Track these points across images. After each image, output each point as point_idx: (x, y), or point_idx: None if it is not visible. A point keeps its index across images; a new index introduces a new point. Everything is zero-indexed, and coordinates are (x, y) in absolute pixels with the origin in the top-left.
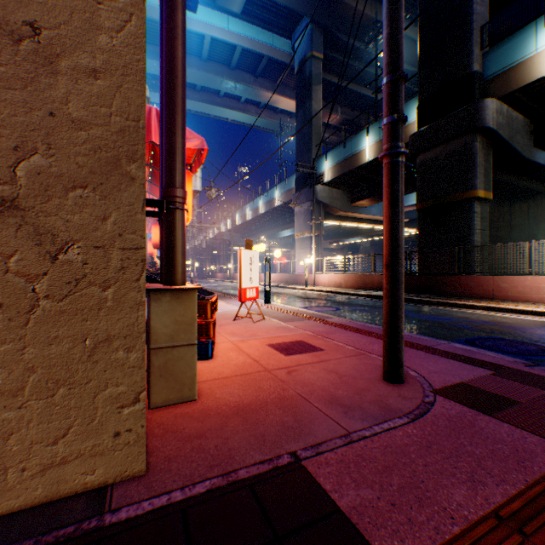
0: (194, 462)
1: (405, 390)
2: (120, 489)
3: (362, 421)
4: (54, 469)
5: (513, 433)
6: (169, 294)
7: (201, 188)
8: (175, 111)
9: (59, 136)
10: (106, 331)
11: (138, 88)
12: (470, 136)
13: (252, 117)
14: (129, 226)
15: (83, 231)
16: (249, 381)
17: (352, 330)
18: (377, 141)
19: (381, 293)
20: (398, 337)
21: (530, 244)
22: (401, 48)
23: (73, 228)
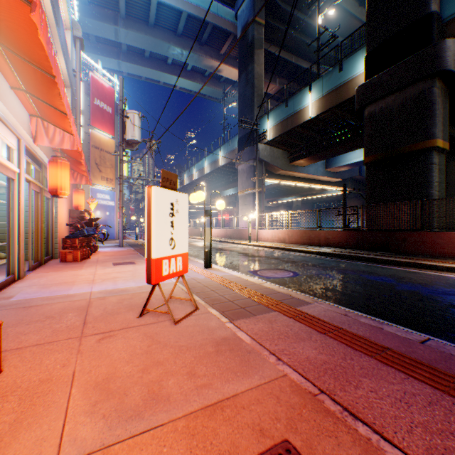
0: None
1: None
2: None
3: None
4: None
5: None
6: None
7: (140, 138)
8: None
9: None
10: None
11: None
12: (428, 81)
13: (198, 84)
14: None
15: None
16: None
17: (387, 361)
18: (320, 98)
19: (330, 250)
20: None
21: None
22: None
23: None
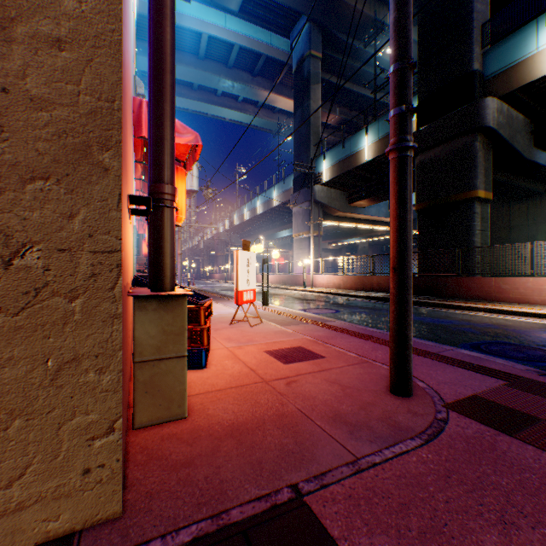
0: (179, 500)
1: (415, 404)
2: (89, 538)
3: (370, 443)
4: (8, 517)
5: (539, 457)
6: (155, 301)
7: (198, 188)
8: (163, 98)
9: (13, 117)
10: (73, 350)
11: (112, 62)
12: (470, 136)
13: (250, 116)
14: (101, 225)
15: (44, 231)
16: (245, 394)
17: (354, 335)
18: (376, 141)
19: (380, 294)
20: (406, 346)
21: (532, 245)
22: (409, 33)
23: (32, 227)
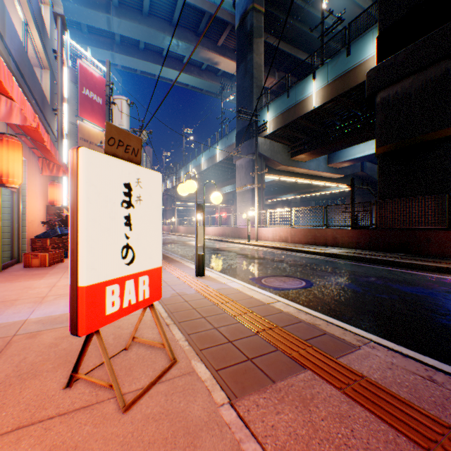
0: None
1: None
2: None
3: None
4: None
5: None
6: None
7: (128, 127)
8: None
9: None
10: None
11: None
12: None
13: (195, 78)
14: None
15: None
16: None
17: None
18: (325, 85)
19: (340, 250)
20: None
21: None
22: None
23: None
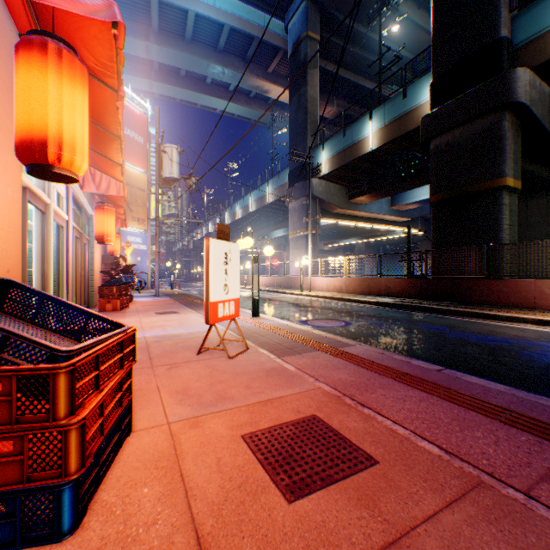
0: None
1: None
2: None
3: None
4: None
5: None
6: None
7: (178, 175)
8: None
9: None
10: None
11: None
12: (497, 114)
13: (242, 107)
14: None
15: None
16: None
17: (401, 380)
18: (382, 127)
19: (390, 299)
20: None
21: None
22: None
23: None
